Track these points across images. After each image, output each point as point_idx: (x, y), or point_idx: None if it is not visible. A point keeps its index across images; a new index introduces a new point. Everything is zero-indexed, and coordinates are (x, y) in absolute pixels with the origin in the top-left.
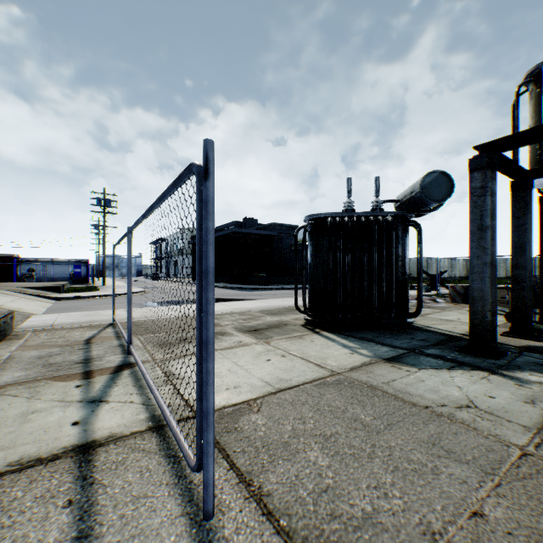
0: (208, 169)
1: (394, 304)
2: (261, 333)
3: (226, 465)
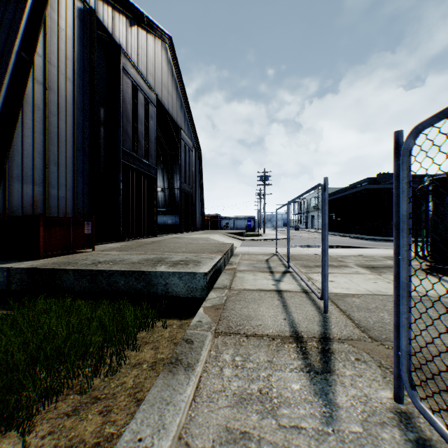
0: (325, 188)
1: None
2: (376, 269)
3: (335, 306)
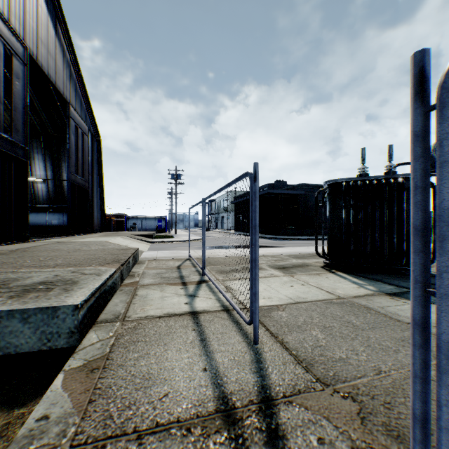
0: (256, 176)
1: (404, 252)
2: (288, 269)
3: (264, 329)
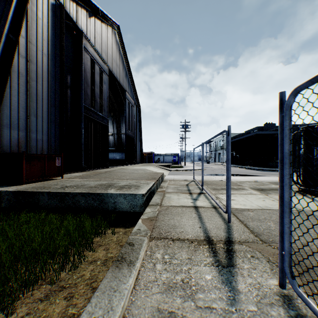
0: (229, 133)
1: None
2: (264, 191)
3: (236, 218)
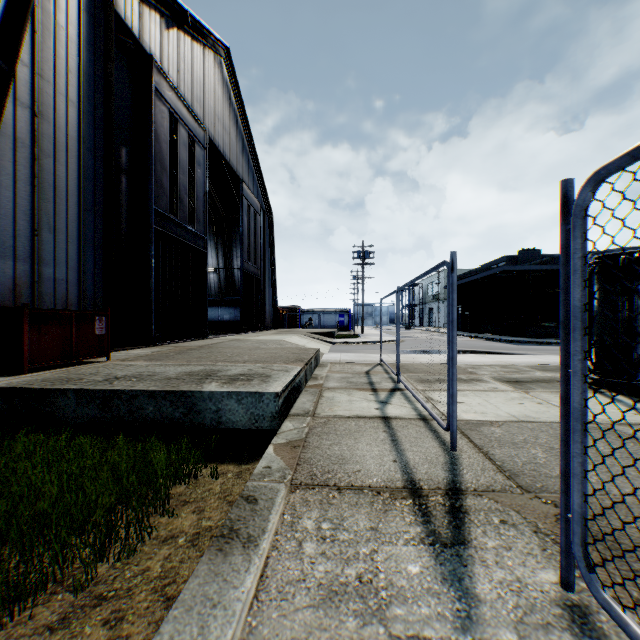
0: (453, 267)
1: None
2: (522, 384)
3: (467, 440)
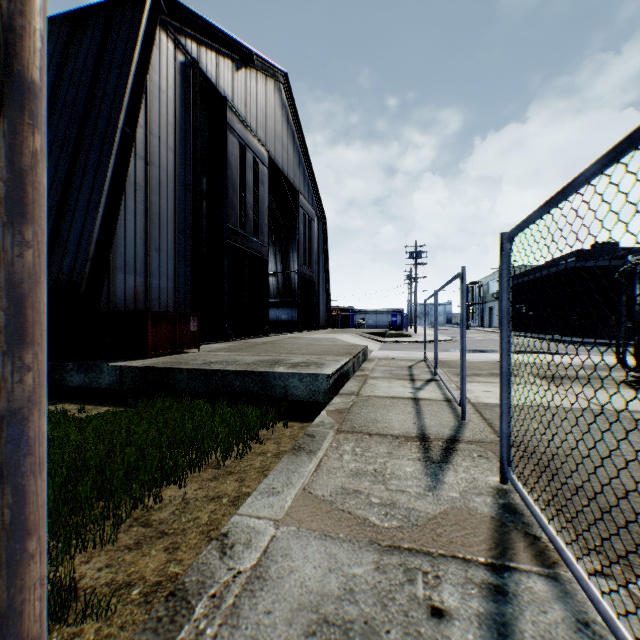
0: (463, 278)
1: None
2: (557, 380)
3: (478, 415)
